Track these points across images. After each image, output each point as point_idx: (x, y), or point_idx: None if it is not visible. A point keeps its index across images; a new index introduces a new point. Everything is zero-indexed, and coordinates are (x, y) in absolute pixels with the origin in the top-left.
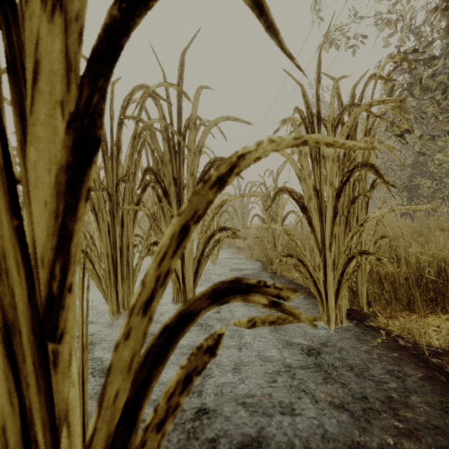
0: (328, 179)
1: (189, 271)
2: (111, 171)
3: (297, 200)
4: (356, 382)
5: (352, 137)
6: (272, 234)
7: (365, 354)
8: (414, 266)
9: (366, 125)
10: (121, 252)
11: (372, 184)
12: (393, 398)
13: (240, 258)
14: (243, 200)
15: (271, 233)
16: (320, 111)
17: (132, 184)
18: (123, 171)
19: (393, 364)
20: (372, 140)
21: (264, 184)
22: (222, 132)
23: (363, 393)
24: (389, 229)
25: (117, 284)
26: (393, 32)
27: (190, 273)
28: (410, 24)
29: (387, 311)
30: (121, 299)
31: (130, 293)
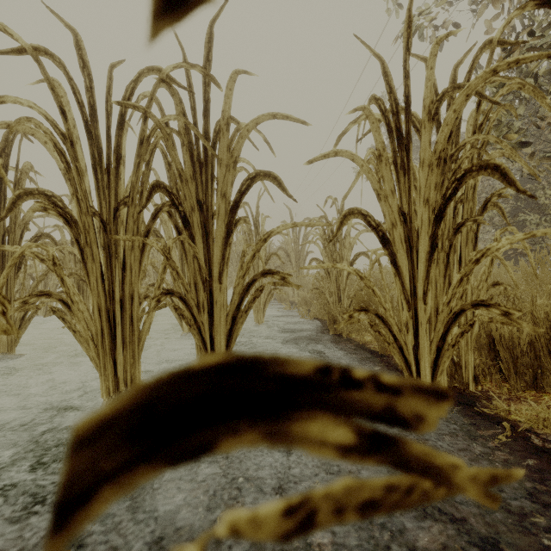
0: (422, 196)
1: (220, 333)
2: (108, 189)
3: (375, 229)
4: (478, 513)
5: (452, 140)
6: (336, 284)
7: (483, 461)
8: (544, 326)
9: (475, 119)
10: (121, 306)
11: (485, 206)
12: (547, 546)
13: (293, 316)
14: (297, 243)
15: (334, 283)
16: (409, 95)
17: (138, 209)
18: (127, 192)
19: (532, 479)
20: (487, 139)
21: (325, 217)
22: (267, 143)
23: (493, 535)
24: (510, 271)
25: (115, 351)
26: (496, 15)
27: (221, 336)
28: (520, 2)
29: (504, 391)
30: (121, 373)
31: (135, 364)
